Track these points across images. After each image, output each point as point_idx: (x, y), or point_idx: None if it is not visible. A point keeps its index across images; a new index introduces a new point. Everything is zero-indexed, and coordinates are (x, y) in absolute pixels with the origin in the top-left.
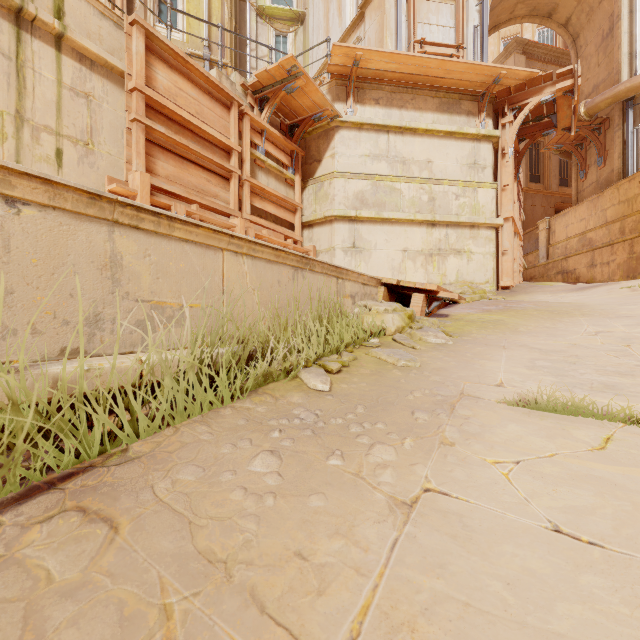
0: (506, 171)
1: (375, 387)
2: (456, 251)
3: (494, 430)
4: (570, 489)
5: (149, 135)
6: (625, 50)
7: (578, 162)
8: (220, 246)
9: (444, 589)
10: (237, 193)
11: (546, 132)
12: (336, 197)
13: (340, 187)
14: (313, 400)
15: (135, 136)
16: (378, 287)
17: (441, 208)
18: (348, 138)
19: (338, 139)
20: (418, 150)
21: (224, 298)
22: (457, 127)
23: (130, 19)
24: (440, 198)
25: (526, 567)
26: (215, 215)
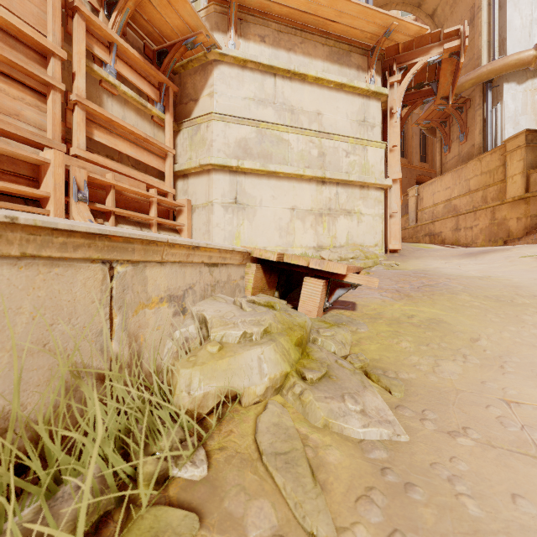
0: (394, 131)
1: None
2: (346, 211)
3: None
4: None
5: None
6: (485, 38)
7: (442, 137)
8: None
9: None
10: (59, 116)
11: (426, 100)
12: (214, 143)
13: (219, 131)
14: None
15: None
16: (246, 265)
17: (331, 165)
18: (229, 76)
19: (217, 75)
20: (307, 99)
21: None
22: (348, 79)
23: None
24: (330, 154)
25: None
26: (7, 141)
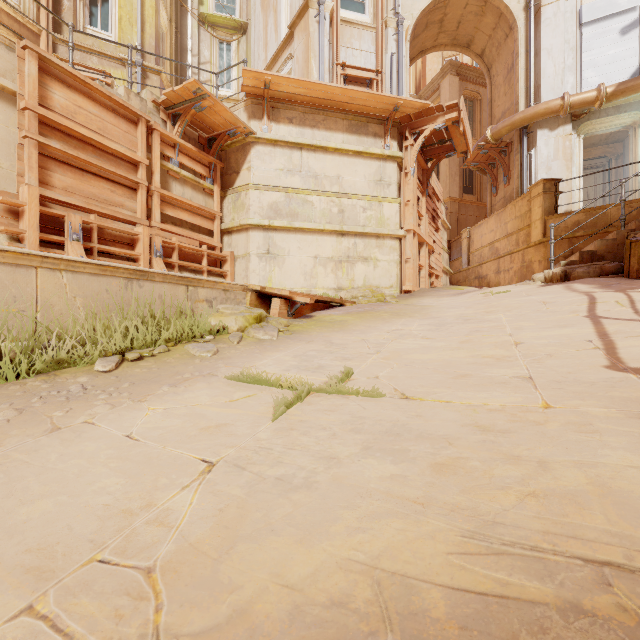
0: (408, 188)
1: (150, 370)
2: (364, 258)
3: (188, 393)
4: (173, 419)
5: (44, 150)
6: (522, 84)
7: (491, 179)
8: (32, 265)
9: (23, 458)
10: (145, 203)
11: (448, 154)
12: (251, 207)
13: (255, 198)
14: (86, 378)
15: (27, 152)
16: (246, 292)
17: (350, 219)
18: (263, 153)
19: (254, 153)
20: (329, 166)
21: (38, 304)
22: (364, 147)
23: (22, 44)
24: (349, 210)
25: (83, 449)
26: (119, 223)
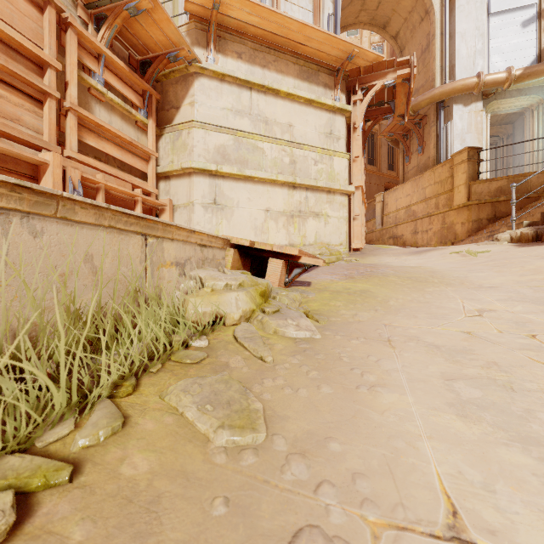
0: (357, 144)
1: None
2: (315, 214)
3: None
4: None
5: None
6: (438, 63)
7: (404, 149)
8: None
9: None
10: (55, 121)
11: (386, 116)
12: (195, 148)
13: (200, 138)
14: None
15: None
16: (226, 249)
17: (301, 171)
18: (209, 87)
19: (198, 86)
20: (280, 112)
21: None
22: (316, 96)
23: None
24: (301, 162)
25: None
26: (11, 143)
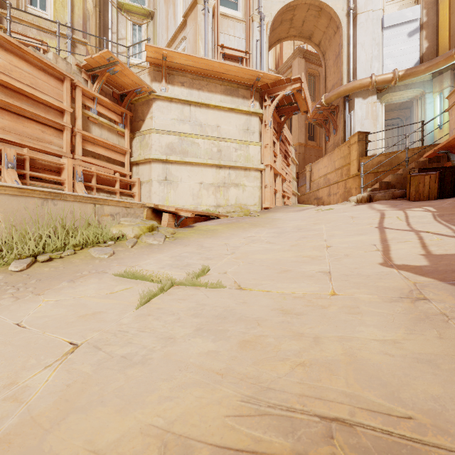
0: (267, 135)
1: (55, 269)
2: (235, 184)
3: (79, 287)
4: (60, 309)
5: None
6: (345, 66)
7: (325, 131)
8: None
9: None
10: (69, 141)
11: (295, 112)
12: (153, 146)
13: (156, 139)
14: None
15: None
16: (144, 209)
17: (225, 157)
18: (162, 107)
19: (155, 107)
20: (211, 118)
21: None
22: (235, 105)
23: None
24: (225, 150)
25: None
26: (48, 156)
